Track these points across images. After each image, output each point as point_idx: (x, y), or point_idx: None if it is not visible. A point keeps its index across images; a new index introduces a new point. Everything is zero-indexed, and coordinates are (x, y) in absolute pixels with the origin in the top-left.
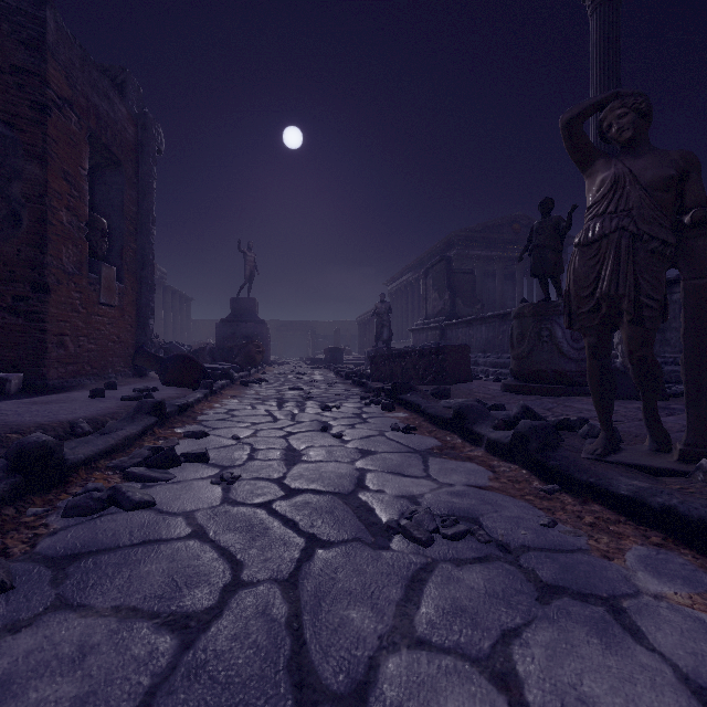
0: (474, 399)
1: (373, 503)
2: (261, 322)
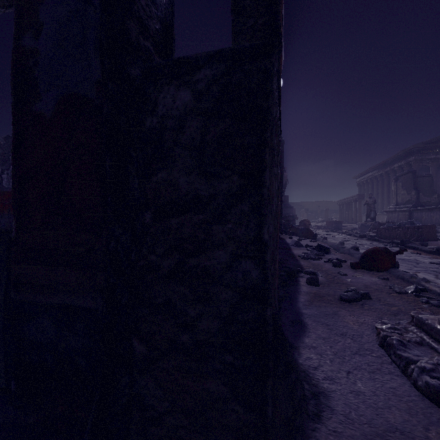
0: None
1: (423, 261)
2: (291, 207)
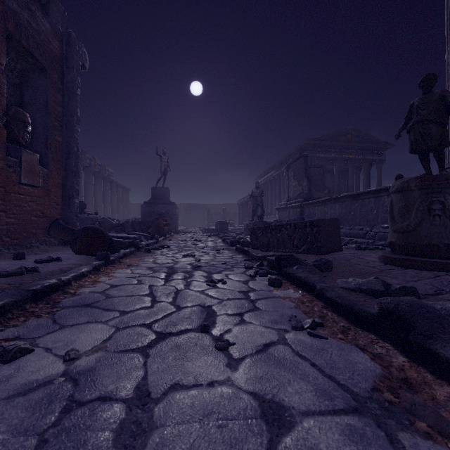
0: (378, 279)
1: None
2: (171, 203)
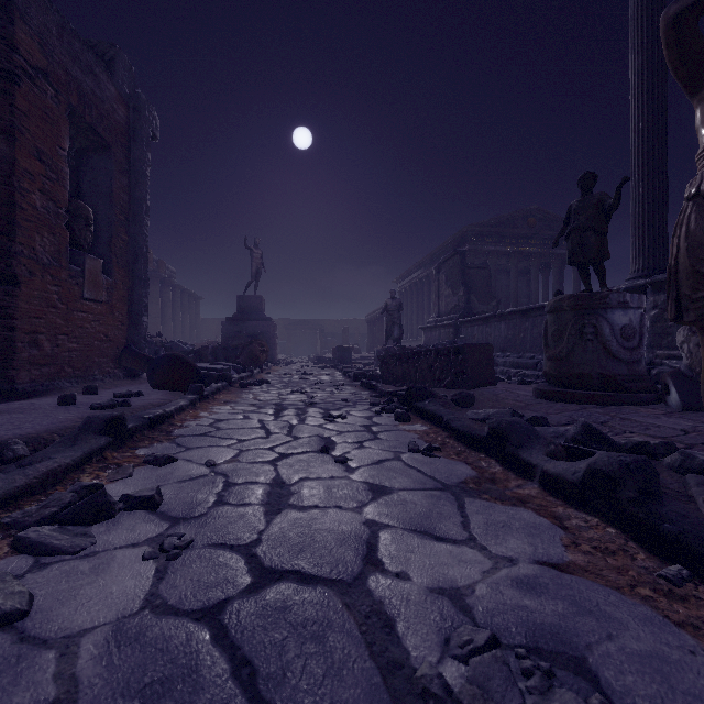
0: (508, 410)
1: (393, 605)
2: (267, 320)
